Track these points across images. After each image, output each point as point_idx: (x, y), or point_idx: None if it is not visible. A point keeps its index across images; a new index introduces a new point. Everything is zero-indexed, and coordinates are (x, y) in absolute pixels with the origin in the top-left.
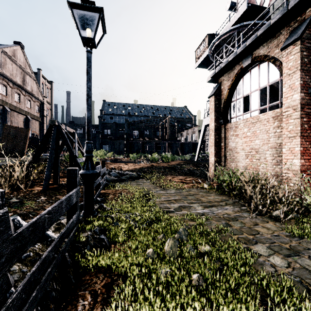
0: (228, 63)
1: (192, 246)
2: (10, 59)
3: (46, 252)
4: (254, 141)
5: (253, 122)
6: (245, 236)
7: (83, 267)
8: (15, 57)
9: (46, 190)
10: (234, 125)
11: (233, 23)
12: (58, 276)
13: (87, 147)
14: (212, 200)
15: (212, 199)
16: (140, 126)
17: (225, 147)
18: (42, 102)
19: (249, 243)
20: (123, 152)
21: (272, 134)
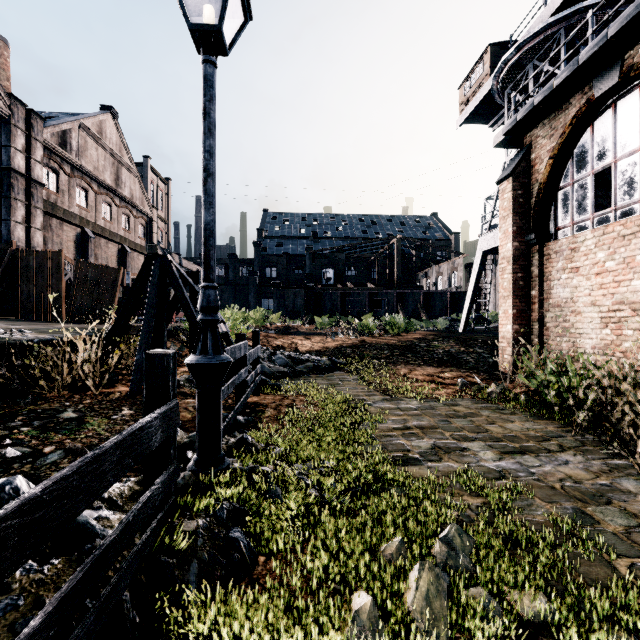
0: (553, 92)
1: (494, 596)
2: (94, 139)
3: None
4: (627, 283)
5: (624, 234)
6: None
7: (174, 634)
8: (102, 134)
9: (136, 394)
10: (569, 245)
11: (554, 7)
12: None
13: (205, 299)
14: (518, 435)
15: (518, 430)
16: (336, 258)
17: (542, 300)
18: (149, 218)
19: None
20: (301, 314)
21: None
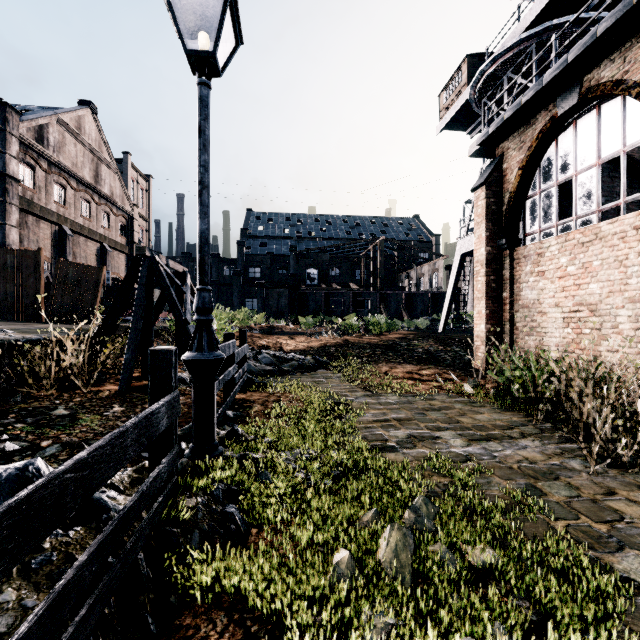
0: (521, 108)
1: (450, 548)
2: (73, 135)
3: (72, 571)
4: (586, 286)
5: (583, 241)
6: (585, 526)
7: (181, 588)
8: (81, 130)
9: (126, 392)
10: (536, 251)
11: (526, 23)
12: (113, 618)
13: (200, 301)
14: (486, 424)
15: (486, 421)
16: (320, 259)
17: (513, 301)
18: (130, 216)
19: (600, 547)
20: (286, 314)
21: (636, 269)
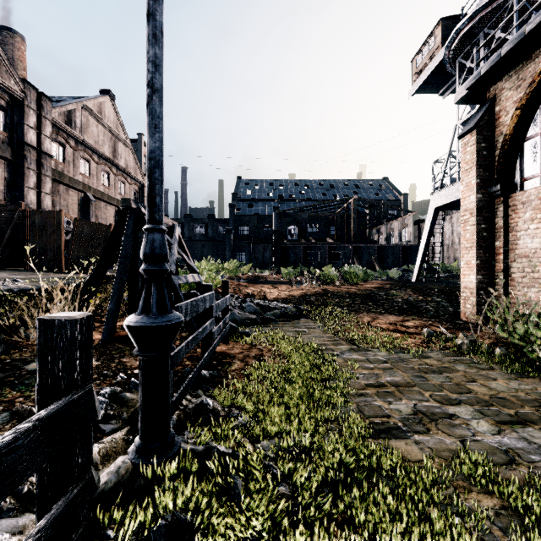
0: (523, 40)
1: None
2: (95, 118)
3: None
4: None
5: None
6: None
7: None
8: (102, 114)
9: (107, 343)
10: (538, 195)
11: None
12: None
13: (148, 245)
14: (507, 397)
15: (506, 391)
16: (300, 217)
17: (507, 250)
18: (141, 184)
19: None
20: (269, 265)
21: None
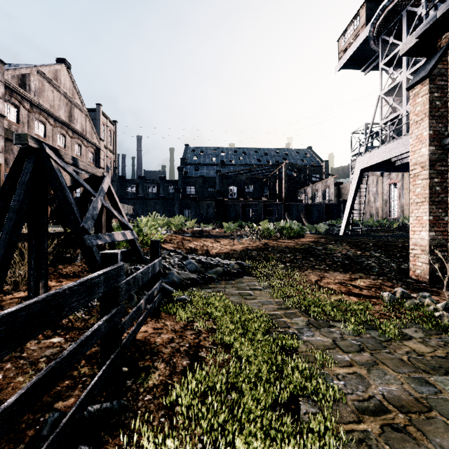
0: None
1: None
2: (51, 84)
3: None
4: None
5: None
6: None
7: None
8: (57, 80)
9: None
10: None
11: None
12: None
13: None
14: None
15: None
16: (239, 179)
17: None
18: (97, 147)
19: None
20: (213, 220)
21: None
